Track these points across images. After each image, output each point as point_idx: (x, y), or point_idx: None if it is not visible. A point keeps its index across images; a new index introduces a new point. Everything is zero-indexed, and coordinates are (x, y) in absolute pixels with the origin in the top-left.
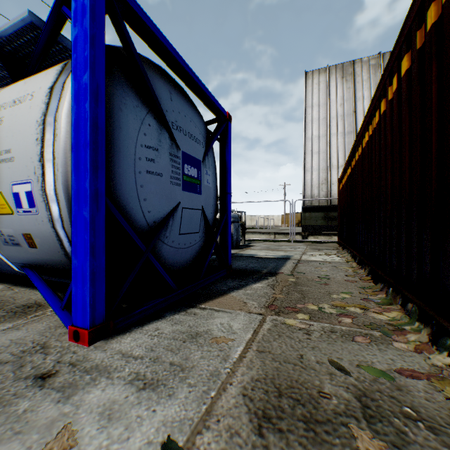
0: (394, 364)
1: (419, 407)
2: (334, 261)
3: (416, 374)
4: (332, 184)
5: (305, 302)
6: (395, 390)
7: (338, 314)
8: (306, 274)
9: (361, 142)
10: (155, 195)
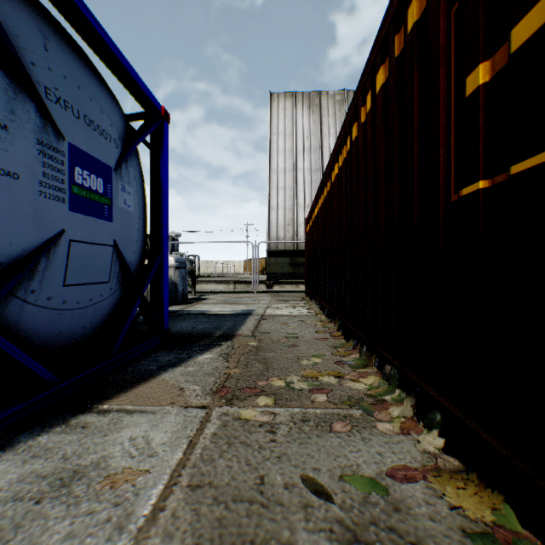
0: (384, 461)
1: (427, 538)
2: (302, 314)
3: (411, 473)
4: (299, 226)
5: (269, 376)
6: (393, 513)
7: (310, 390)
8: (271, 334)
9: (331, 175)
10: None
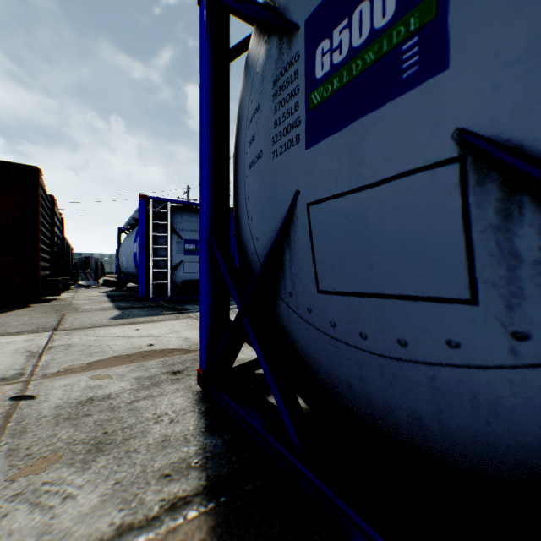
0: None
1: None
2: None
3: None
4: None
5: None
6: None
7: None
8: None
9: None
10: (257, 203)
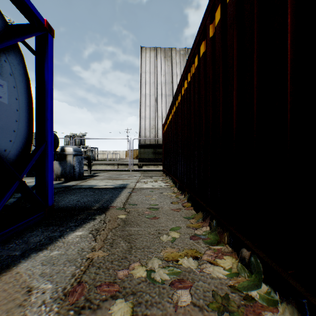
0: None
1: None
2: (161, 187)
3: None
4: (158, 129)
5: (131, 261)
6: None
7: (172, 282)
8: (138, 206)
9: (181, 91)
10: None
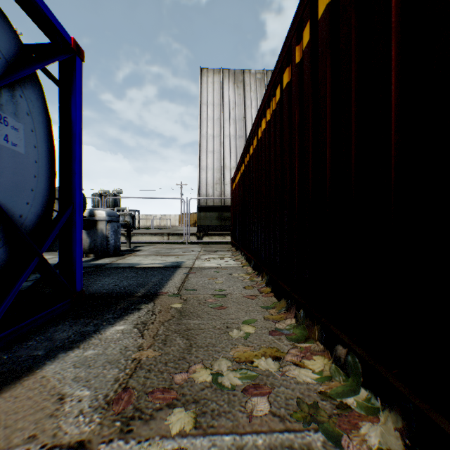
0: None
1: None
2: (229, 266)
3: None
4: (225, 185)
5: (191, 362)
6: None
7: (245, 388)
8: (198, 291)
9: (257, 133)
10: None
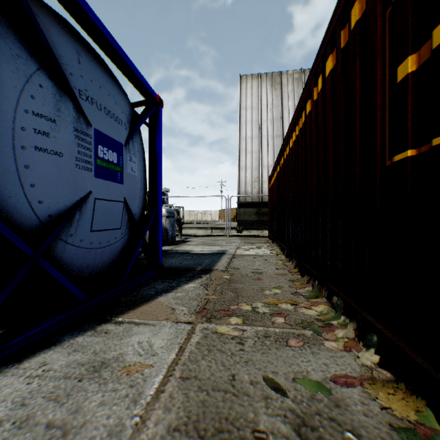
0: (328, 370)
1: (360, 428)
2: (265, 254)
3: (351, 380)
4: (263, 182)
5: (239, 302)
6: (334, 408)
7: (271, 313)
8: (241, 269)
9: (289, 142)
10: (50, 180)
